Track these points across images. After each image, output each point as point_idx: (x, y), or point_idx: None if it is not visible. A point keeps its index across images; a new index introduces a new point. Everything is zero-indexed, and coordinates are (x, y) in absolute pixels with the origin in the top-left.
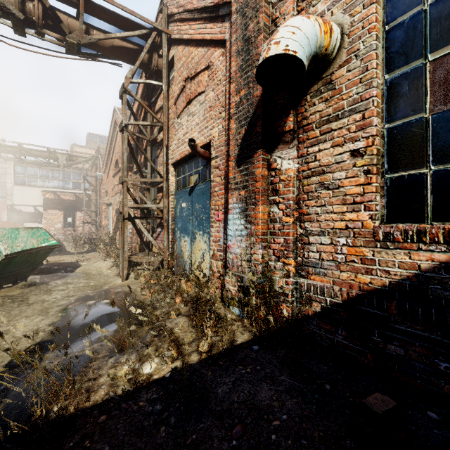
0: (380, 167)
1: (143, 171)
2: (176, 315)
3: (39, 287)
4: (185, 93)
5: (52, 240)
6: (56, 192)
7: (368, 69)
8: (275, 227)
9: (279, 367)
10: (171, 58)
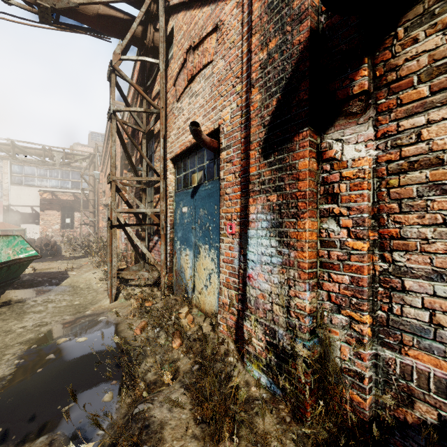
0: None
1: (139, 168)
2: (173, 371)
3: (12, 307)
4: (187, 68)
5: (31, 250)
6: (54, 192)
7: None
8: (331, 255)
9: None
10: (169, 30)
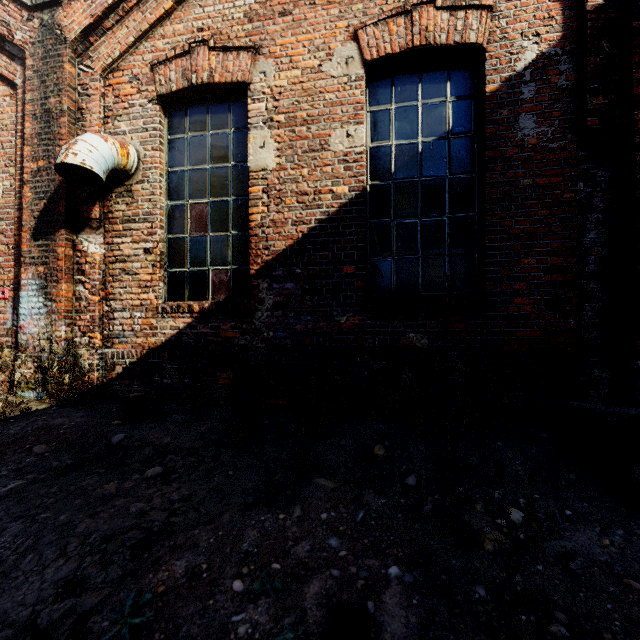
0: (163, 264)
1: None
2: None
3: None
4: None
5: None
6: None
7: (155, 195)
8: (81, 305)
9: (77, 411)
10: None
